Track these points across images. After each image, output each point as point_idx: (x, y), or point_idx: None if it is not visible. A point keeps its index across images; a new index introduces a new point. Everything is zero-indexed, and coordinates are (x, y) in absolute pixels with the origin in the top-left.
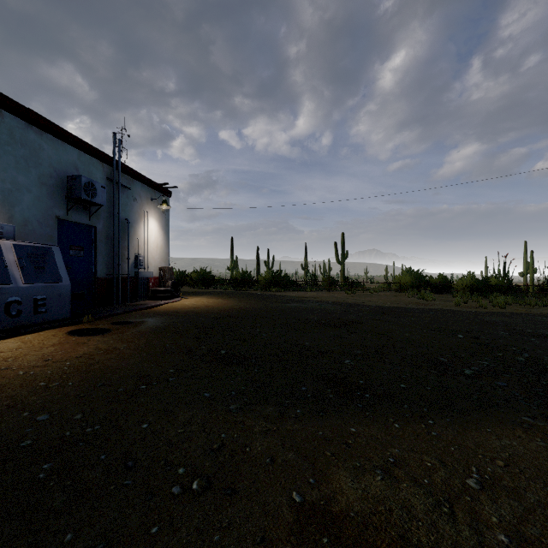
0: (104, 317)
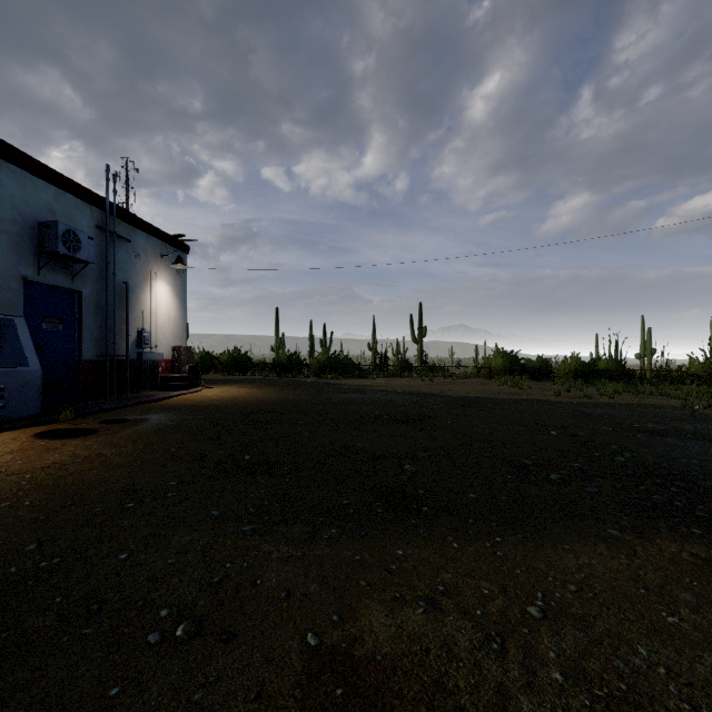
0: (91, 413)
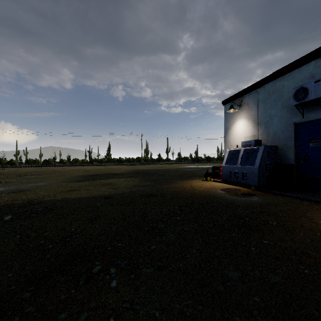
0: (276, 193)
